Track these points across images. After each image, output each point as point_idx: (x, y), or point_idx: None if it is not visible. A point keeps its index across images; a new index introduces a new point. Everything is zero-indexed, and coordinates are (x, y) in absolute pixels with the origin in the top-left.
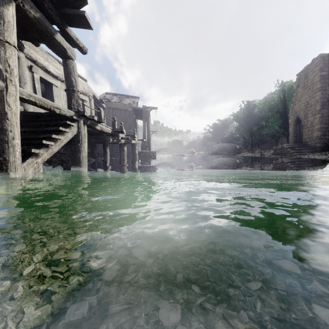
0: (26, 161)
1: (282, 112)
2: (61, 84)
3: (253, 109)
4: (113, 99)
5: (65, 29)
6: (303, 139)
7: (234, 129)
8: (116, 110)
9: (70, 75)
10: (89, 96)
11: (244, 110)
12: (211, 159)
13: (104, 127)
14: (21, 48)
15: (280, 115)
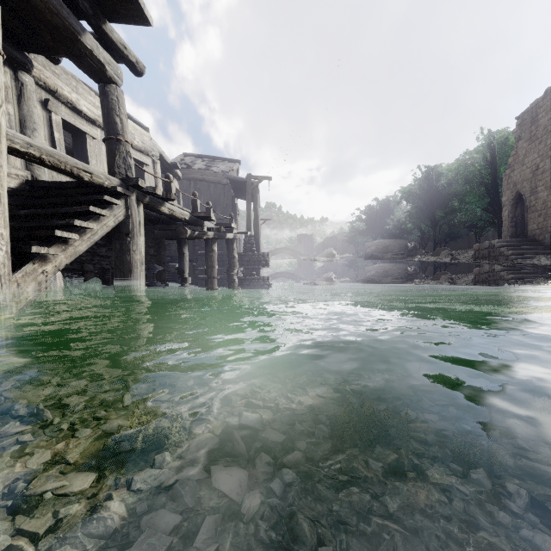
0: (21, 269)
1: (489, 185)
2: (103, 134)
3: (436, 180)
4: (197, 165)
5: (101, 26)
6: (528, 231)
7: (403, 215)
8: (201, 183)
9: (112, 113)
10: (153, 157)
11: (422, 181)
12: (364, 267)
13: (175, 208)
14: (27, 67)
15: (486, 189)
